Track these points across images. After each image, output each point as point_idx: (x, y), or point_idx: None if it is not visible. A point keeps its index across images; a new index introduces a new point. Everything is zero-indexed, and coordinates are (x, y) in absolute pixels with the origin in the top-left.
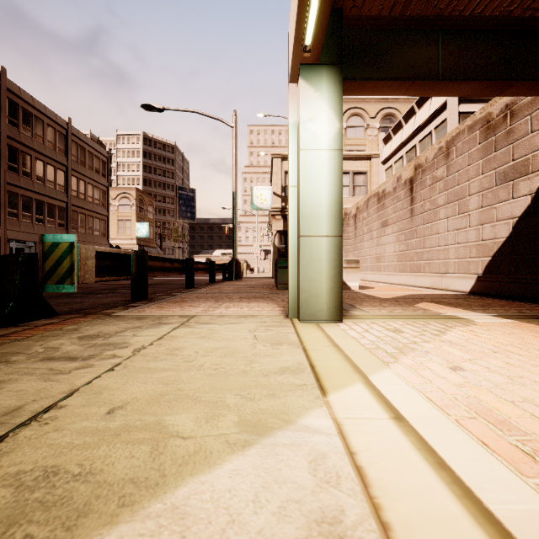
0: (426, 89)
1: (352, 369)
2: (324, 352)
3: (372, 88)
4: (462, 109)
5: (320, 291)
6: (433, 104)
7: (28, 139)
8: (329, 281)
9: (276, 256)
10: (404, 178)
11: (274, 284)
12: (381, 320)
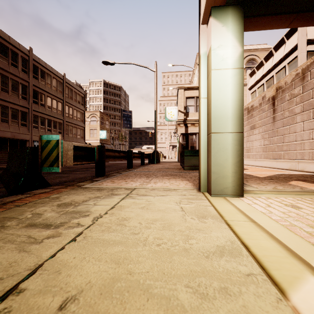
0: (307, 20)
1: (287, 252)
2: (247, 228)
3: (263, 23)
4: (309, 49)
5: (226, 173)
6: (286, 47)
7: (43, 86)
8: (233, 166)
9: (180, 149)
10: (268, 97)
11: (180, 166)
12: (273, 195)
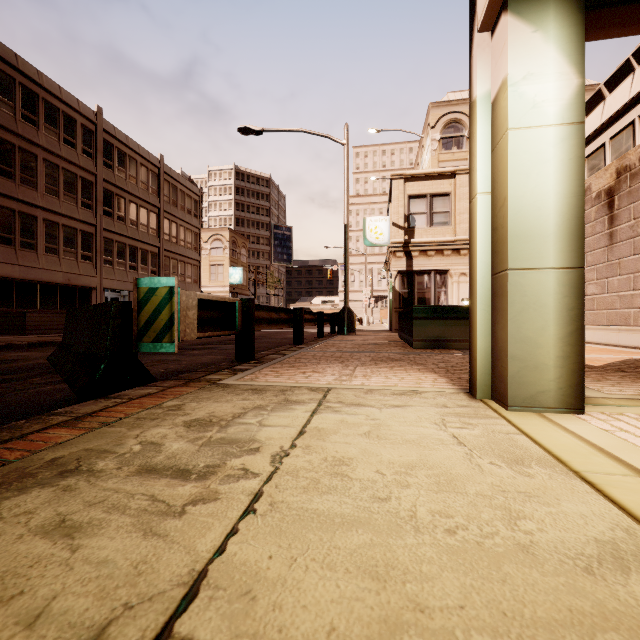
0: None
1: None
2: None
3: (623, 20)
4: None
5: (543, 360)
6: (637, 81)
7: (122, 181)
8: (560, 344)
9: (397, 303)
10: (596, 190)
11: (400, 339)
12: None
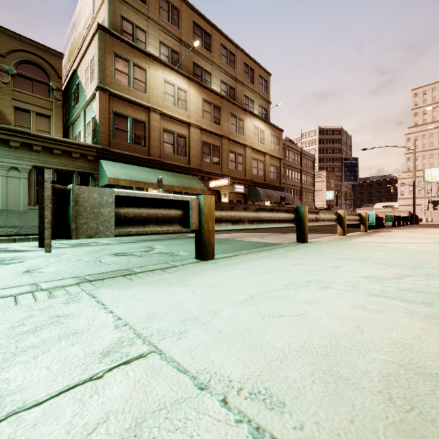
0: None
1: None
2: None
3: None
4: None
5: None
6: None
7: (290, 163)
8: None
9: None
10: None
11: None
12: None
